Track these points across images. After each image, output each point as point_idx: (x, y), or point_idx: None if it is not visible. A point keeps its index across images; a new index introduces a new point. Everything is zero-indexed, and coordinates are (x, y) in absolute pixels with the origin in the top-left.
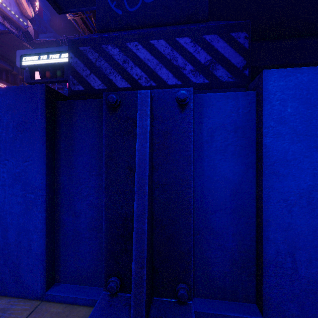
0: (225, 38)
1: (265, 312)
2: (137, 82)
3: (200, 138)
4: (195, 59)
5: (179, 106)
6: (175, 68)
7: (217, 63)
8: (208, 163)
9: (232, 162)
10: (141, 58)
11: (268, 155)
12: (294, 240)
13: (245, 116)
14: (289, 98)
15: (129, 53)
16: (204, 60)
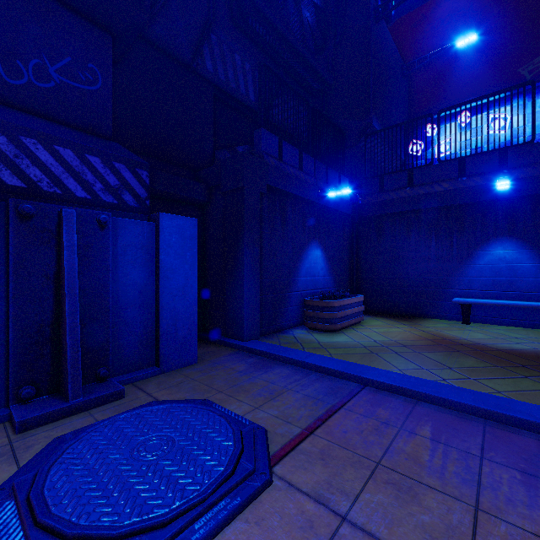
0: (132, 170)
1: (161, 364)
2: (36, 184)
3: (116, 252)
4: (105, 180)
5: (99, 225)
6: (84, 182)
7: (125, 189)
8: (122, 271)
9: (140, 270)
10: (42, 160)
11: (163, 266)
12: (176, 316)
13: (148, 239)
14: (174, 232)
15: (25, 149)
16: (114, 183)
